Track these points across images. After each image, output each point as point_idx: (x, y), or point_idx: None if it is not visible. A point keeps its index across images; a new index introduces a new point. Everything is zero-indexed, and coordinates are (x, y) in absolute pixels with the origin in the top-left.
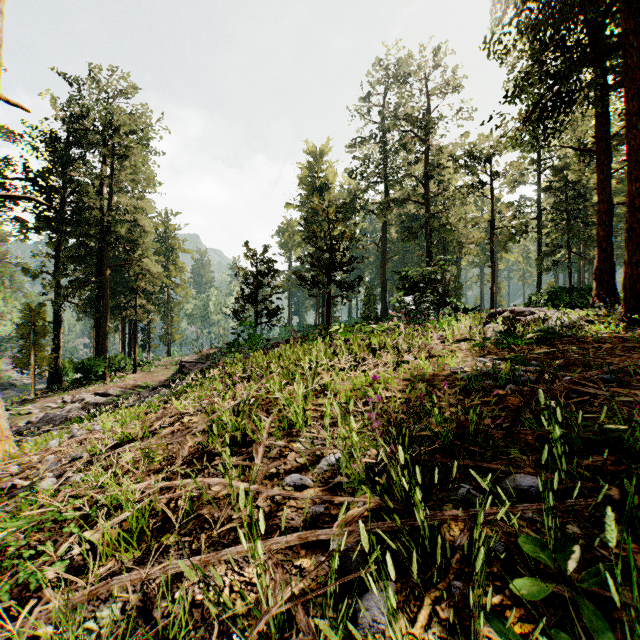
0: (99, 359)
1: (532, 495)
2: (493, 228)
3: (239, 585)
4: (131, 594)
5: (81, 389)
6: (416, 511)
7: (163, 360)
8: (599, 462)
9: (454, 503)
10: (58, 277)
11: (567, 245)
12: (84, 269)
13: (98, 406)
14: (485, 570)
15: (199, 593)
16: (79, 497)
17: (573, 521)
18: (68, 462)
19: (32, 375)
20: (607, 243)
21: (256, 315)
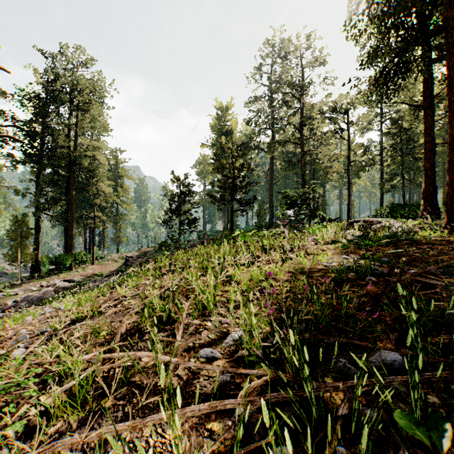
0: (67, 255)
1: (395, 368)
2: (349, 161)
3: (161, 446)
4: (73, 452)
5: (54, 277)
6: (305, 384)
7: (113, 256)
8: (445, 340)
9: (334, 375)
10: (38, 196)
11: (401, 174)
12: (56, 190)
13: (65, 289)
14: (370, 447)
15: (128, 452)
16: (41, 364)
17: (431, 392)
18: (36, 335)
19: (19, 266)
20: (431, 172)
21: (180, 223)
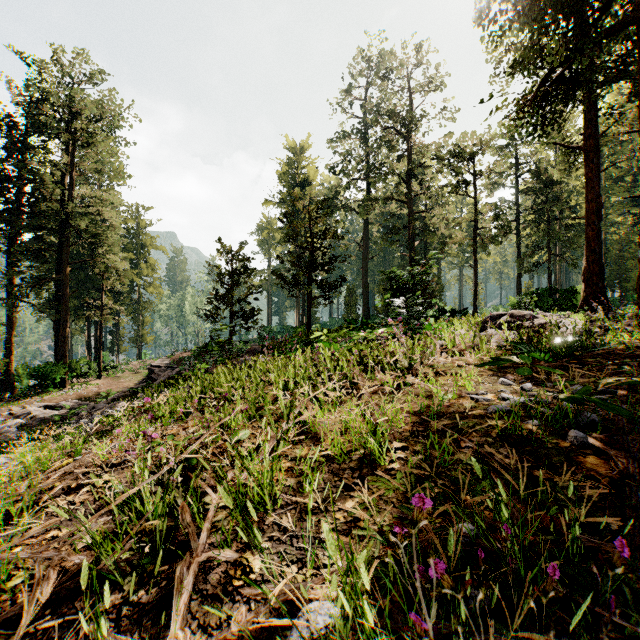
0: (57, 364)
1: None
2: (476, 228)
3: None
4: None
5: (35, 398)
6: None
7: (133, 364)
8: None
9: None
10: (10, 274)
11: (547, 247)
12: (40, 266)
13: (44, 422)
14: None
15: None
16: None
17: None
18: None
19: None
20: (596, 244)
21: (231, 317)
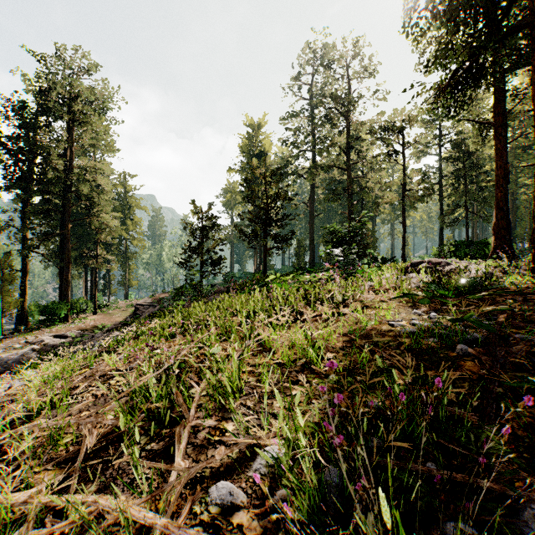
0: (62, 303)
1: None
2: (404, 190)
3: None
4: None
5: (44, 330)
6: None
7: (121, 303)
8: None
9: None
10: (24, 230)
11: (465, 205)
12: (48, 223)
13: (54, 348)
14: None
15: None
16: None
17: None
18: None
19: (0, 317)
20: (504, 203)
21: (202, 264)
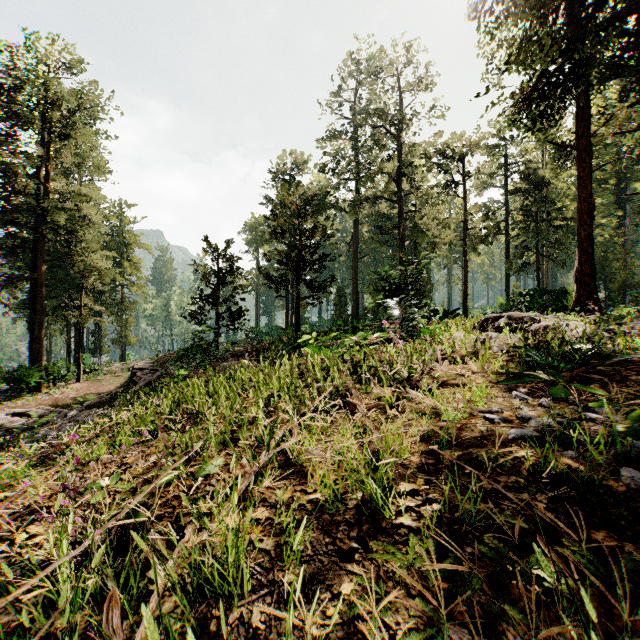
0: (33, 367)
1: None
2: (466, 228)
3: None
4: None
5: (7, 404)
6: None
7: (115, 366)
8: None
9: None
10: None
11: (535, 248)
12: (14, 263)
13: (10, 432)
14: None
15: None
16: None
17: None
18: None
19: None
20: (589, 244)
21: (217, 317)
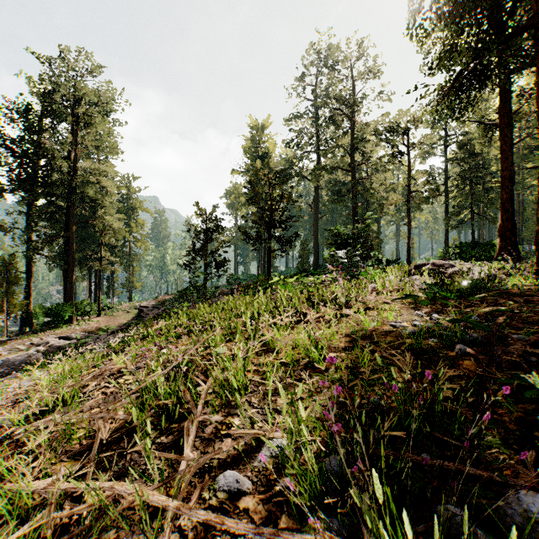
0: (66, 305)
1: None
2: (409, 192)
3: None
4: None
5: (49, 332)
6: None
7: (125, 305)
8: None
9: None
10: (29, 232)
11: (470, 207)
12: (53, 225)
13: (60, 349)
14: None
15: None
16: None
17: None
18: None
19: (5, 319)
20: (509, 205)
21: (205, 266)
